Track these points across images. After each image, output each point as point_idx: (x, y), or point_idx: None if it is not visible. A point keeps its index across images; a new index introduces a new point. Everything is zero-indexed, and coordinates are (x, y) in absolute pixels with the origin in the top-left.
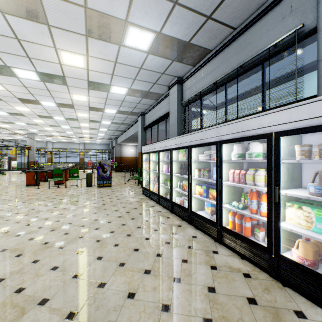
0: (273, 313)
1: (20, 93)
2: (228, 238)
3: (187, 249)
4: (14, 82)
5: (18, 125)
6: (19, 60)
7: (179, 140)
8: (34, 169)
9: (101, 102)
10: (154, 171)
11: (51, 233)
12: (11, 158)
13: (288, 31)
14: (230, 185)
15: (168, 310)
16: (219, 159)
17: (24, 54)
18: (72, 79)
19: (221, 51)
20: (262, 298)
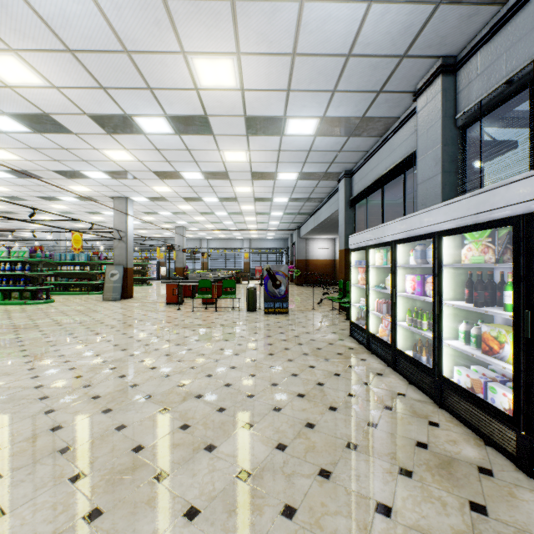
0: None
1: (154, 163)
2: None
3: None
4: (143, 143)
5: (163, 216)
6: (139, 99)
7: (473, 203)
8: (177, 280)
9: (270, 161)
10: (379, 290)
11: (158, 417)
12: (160, 263)
13: None
14: None
15: None
16: None
17: (142, 83)
18: (218, 119)
19: None
20: None
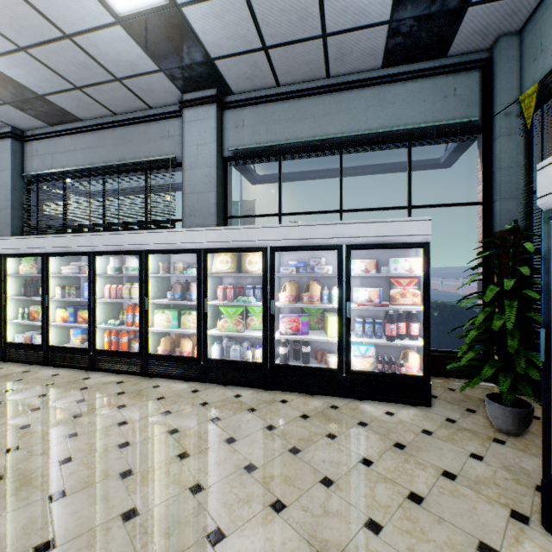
0: (137, 392)
1: None
2: (103, 361)
3: (46, 387)
4: None
5: None
6: None
7: (25, 242)
8: None
9: None
10: None
11: None
12: None
13: (166, 153)
14: (106, 301)
15: (30, 427)
16: (93, 273)
17: None
18: None
19: (97, 130)
20: (131, 389)
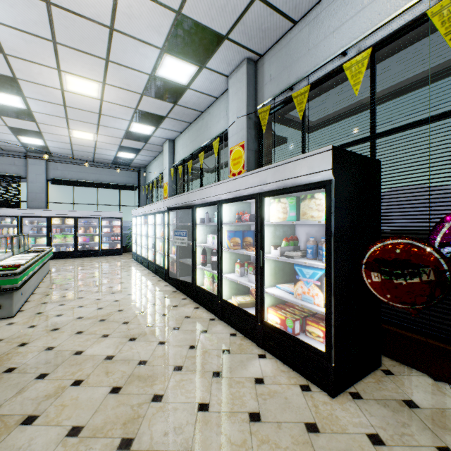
0: None
1: None
2: None
3: None
4: None
5: None
6: None
7: None
8: None
9: None
10: None
11: None
12: None
13: (13, 172)
14: None
15: None
16: None
17: None
18: None
19: None
20: None
